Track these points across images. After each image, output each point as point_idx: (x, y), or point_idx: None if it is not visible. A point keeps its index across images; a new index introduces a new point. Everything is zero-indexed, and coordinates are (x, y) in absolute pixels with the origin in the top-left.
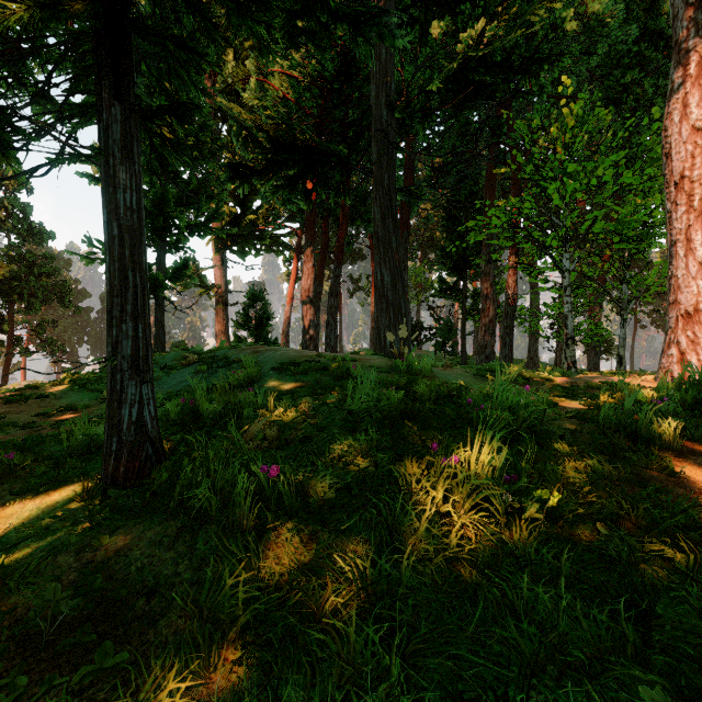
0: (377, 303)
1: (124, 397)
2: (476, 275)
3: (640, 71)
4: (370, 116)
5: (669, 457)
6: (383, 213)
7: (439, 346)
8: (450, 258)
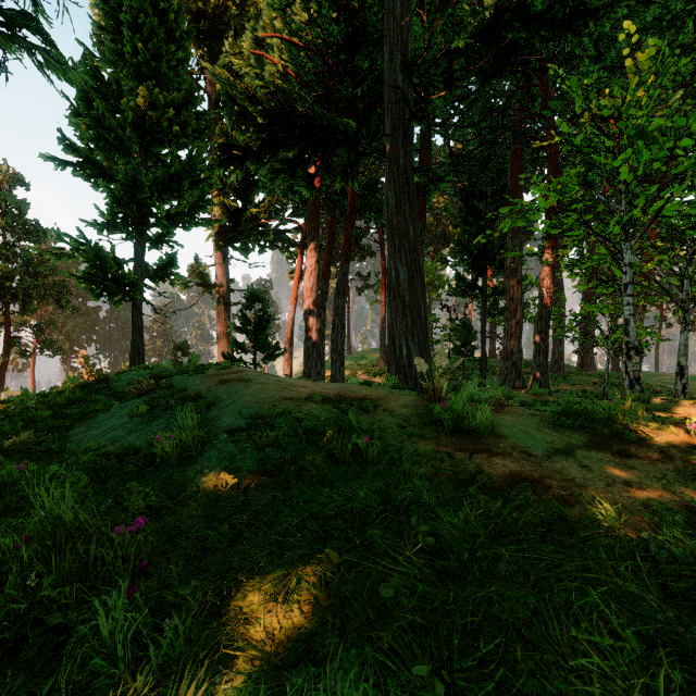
0: (391, 305)
1: None
2: (497, 272)
3: (694, 33)
4: (382, 86)
5: None
6: (398, 197)
7: (457, 349)
8: (469, 252)
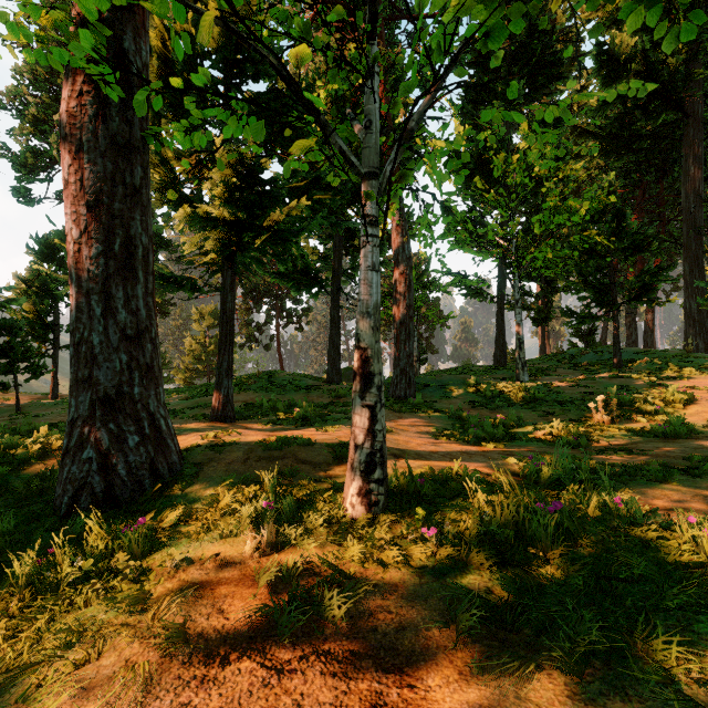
0: (686, 321)
1: (618, 355)
2: None
3: None
4: (681, 204)
5: None
6: (690, 267)
7: None
8: None
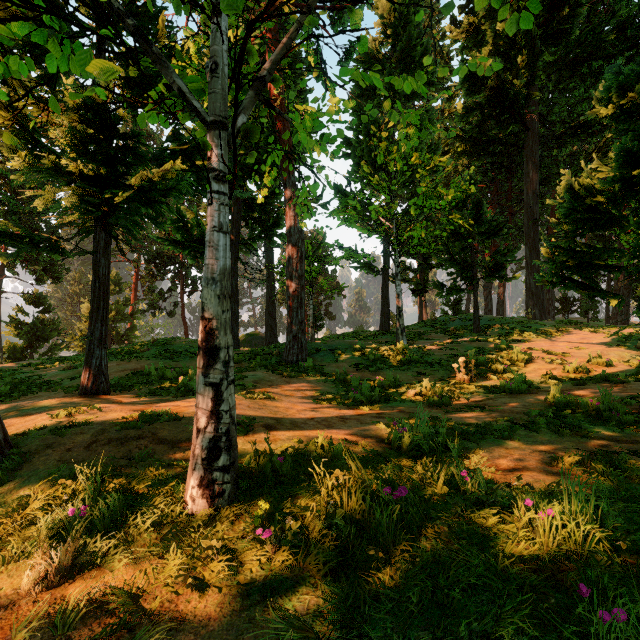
0: (527, 294)
1: (477, 321)
2: None
3: None
4: (523, 199)
5: (566, 331)
6: (530, 251)
7: (582, 314)
8: None
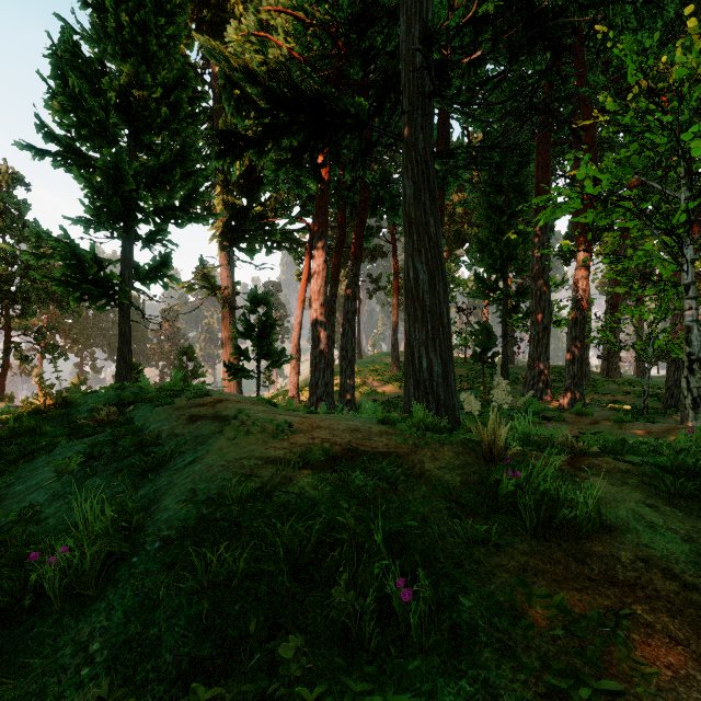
0: (409, 309)
1: None
2: (520, 272)
3: None
4: (397, 63)
5: None
6: (417, 186)
7: (476, 356)
8: (489, 251)
